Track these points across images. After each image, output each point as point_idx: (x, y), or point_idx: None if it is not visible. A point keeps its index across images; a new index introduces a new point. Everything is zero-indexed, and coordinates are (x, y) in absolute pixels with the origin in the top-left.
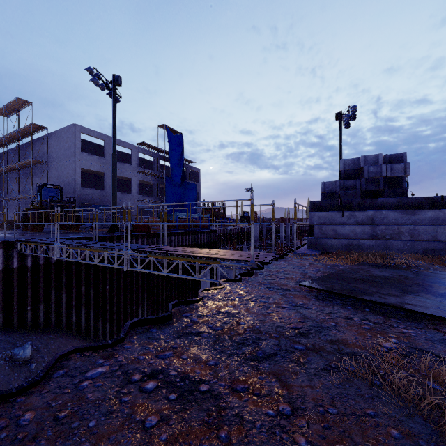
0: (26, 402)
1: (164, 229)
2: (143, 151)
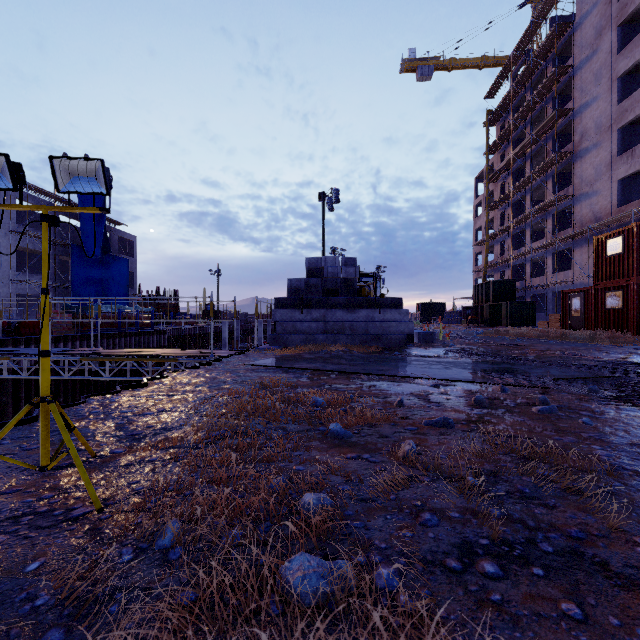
0: (87, 405)
1: (74, 330)
2: (27, 198)
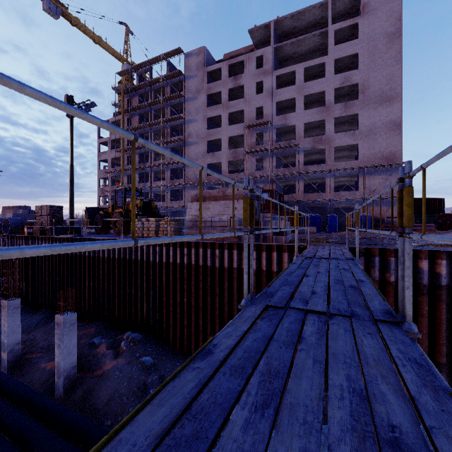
0: None
1: None
2: None
